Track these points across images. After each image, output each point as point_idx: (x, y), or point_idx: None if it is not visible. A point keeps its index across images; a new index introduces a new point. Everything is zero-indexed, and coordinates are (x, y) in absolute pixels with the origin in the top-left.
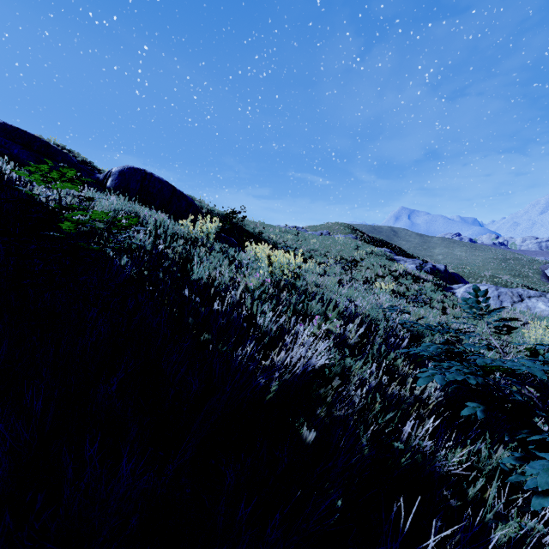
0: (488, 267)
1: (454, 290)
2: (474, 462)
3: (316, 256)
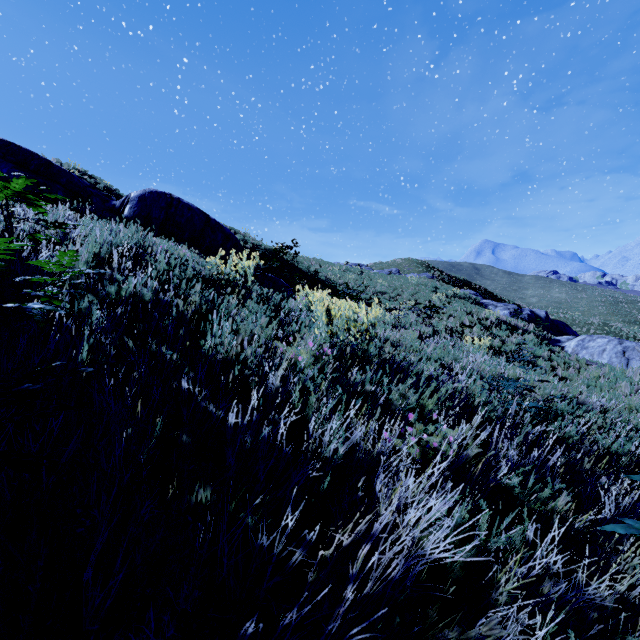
0: (595, 312)
1: (562, 343)
2: None
3: (384, 299)
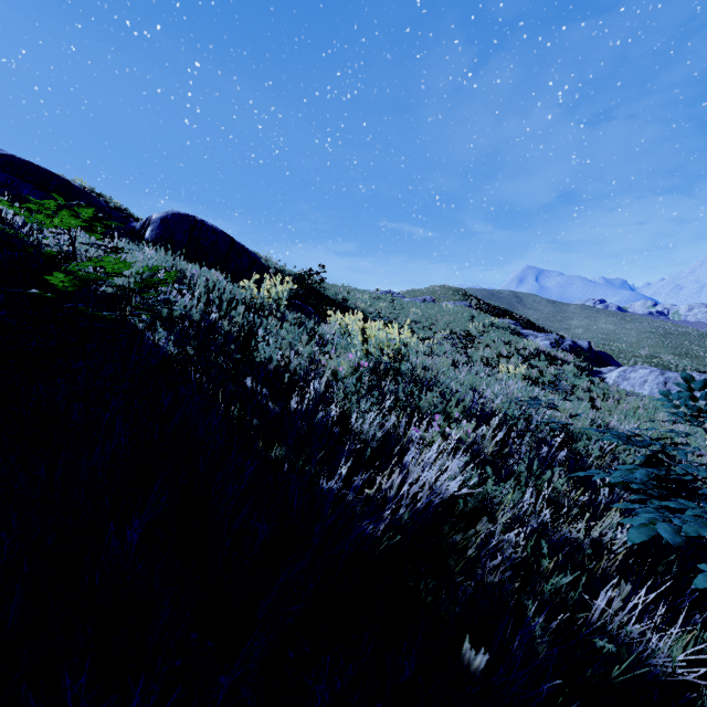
0: (644, 343)
1: (603, 374)
2: (703, 655)
3: (417, 329)
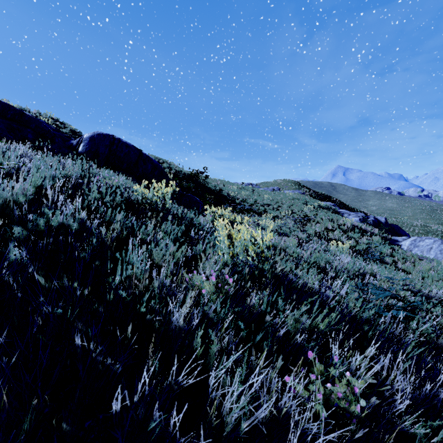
0: (417, 217)
1: (399, 242)
2: None
3: (269, 210)
